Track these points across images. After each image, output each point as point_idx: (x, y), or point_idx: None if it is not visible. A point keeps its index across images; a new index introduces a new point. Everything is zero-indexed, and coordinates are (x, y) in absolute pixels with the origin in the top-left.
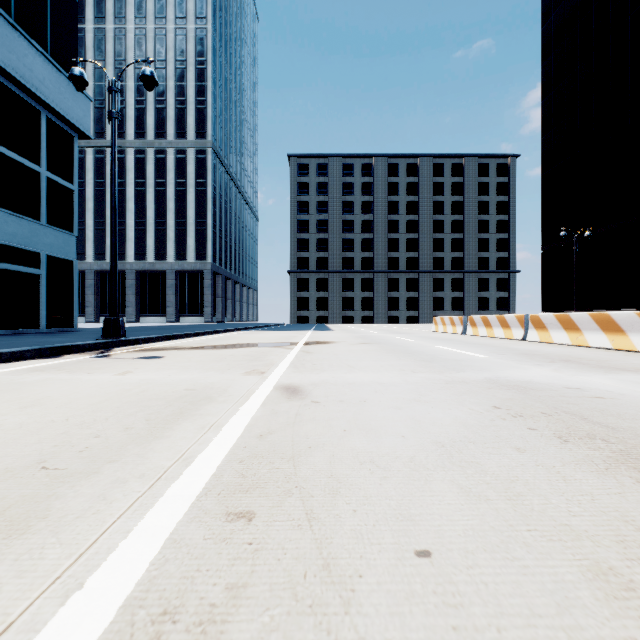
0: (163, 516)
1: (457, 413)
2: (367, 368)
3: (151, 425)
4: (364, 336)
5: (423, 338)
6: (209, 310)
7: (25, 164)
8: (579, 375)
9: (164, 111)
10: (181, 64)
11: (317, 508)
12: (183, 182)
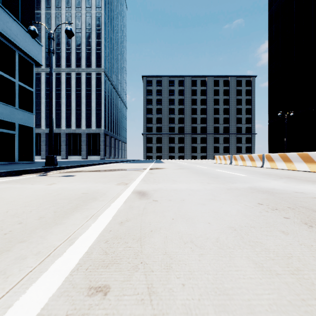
0: (41, 290)
1: (238, 207)
2: (183, 181)
3: (56, 215)
4: (180, 165)
5: (210, 166)
6: (102, 153)
7: (7, 77)
8: (299, 185)
9: (80, 54)
10: (88, 30)
11: (156, 282)
12: (89, 89)
